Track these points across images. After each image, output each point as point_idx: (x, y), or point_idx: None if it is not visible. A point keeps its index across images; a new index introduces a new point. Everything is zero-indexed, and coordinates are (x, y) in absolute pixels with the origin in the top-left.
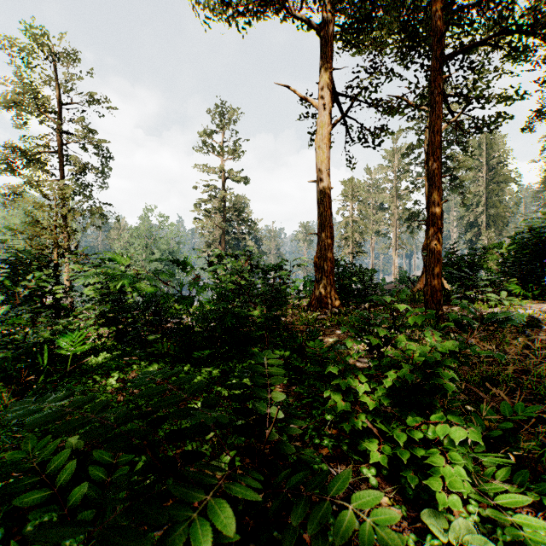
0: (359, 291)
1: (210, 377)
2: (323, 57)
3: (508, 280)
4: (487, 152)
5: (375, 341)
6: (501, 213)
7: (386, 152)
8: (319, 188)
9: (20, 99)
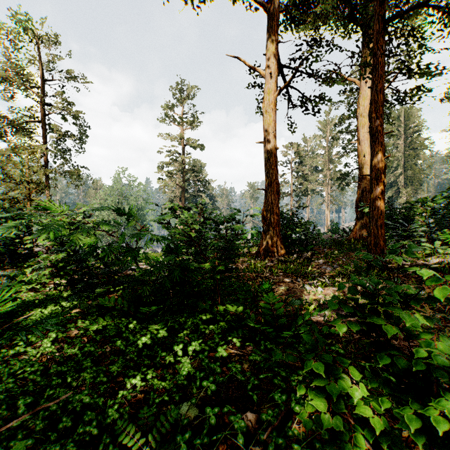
0: (301, 240)
1: (156, 336)
2: (270, 30)
3: (440, 230)
4: (405, 123)
5: (392, 331)
6: (416, 175)
7: (319, 123)
8: (266, 148)
9: (8, 75)
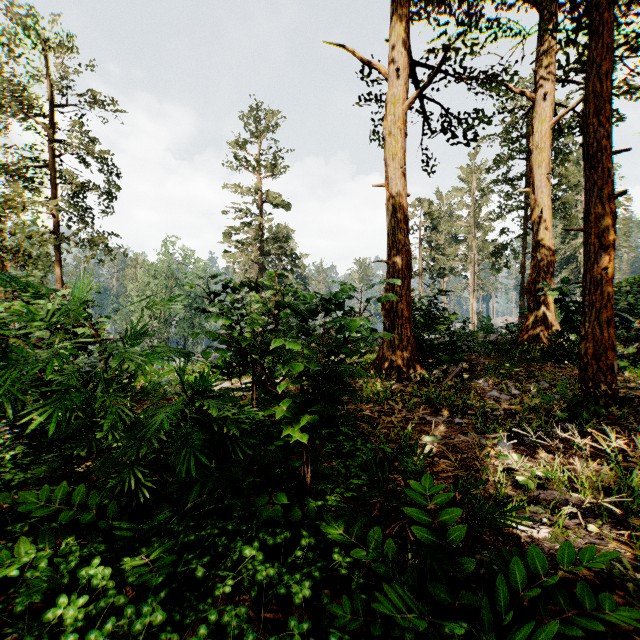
0: (445, 345)
1: (138, 615)
2: None
3: None
4: None
5: None
6: None
7: (461, 170)
8: (390, 194)
9: None
